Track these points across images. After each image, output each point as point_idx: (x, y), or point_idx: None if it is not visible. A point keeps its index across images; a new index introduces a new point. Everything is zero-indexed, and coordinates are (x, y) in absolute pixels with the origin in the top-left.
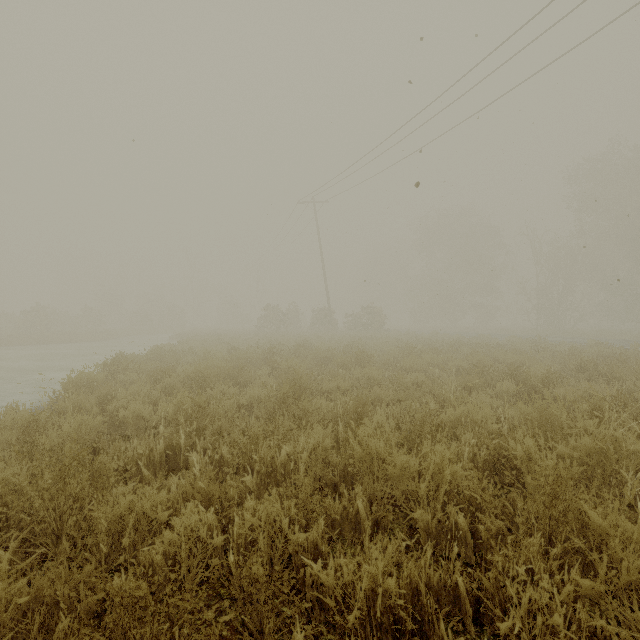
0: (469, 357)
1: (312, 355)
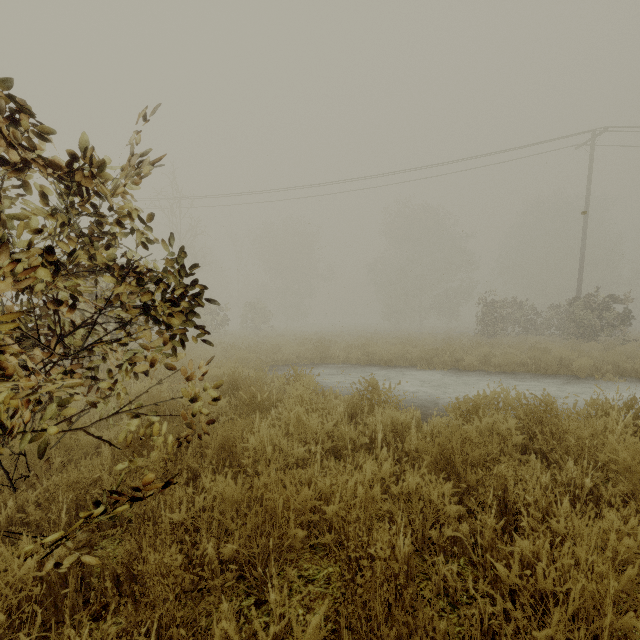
0: None
1: None
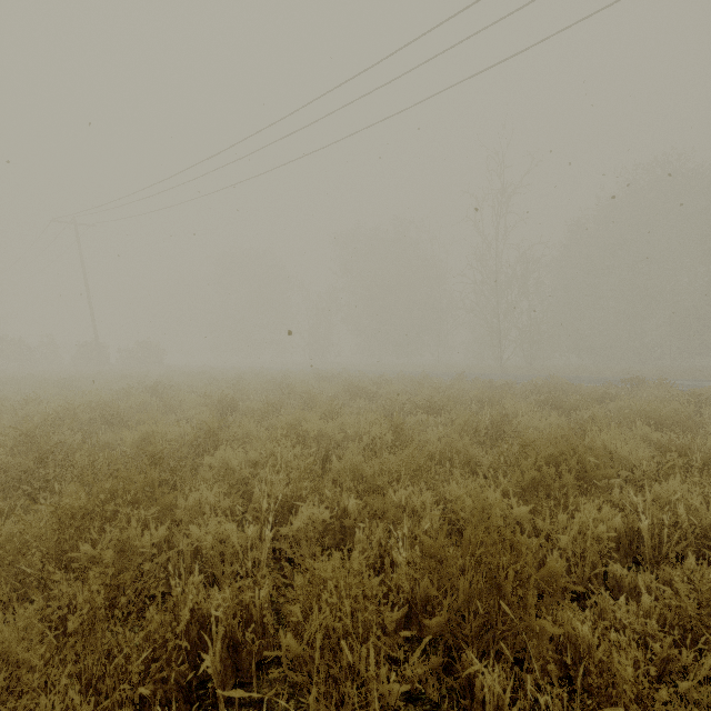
0: (154, 380)
1: (21, 385)
